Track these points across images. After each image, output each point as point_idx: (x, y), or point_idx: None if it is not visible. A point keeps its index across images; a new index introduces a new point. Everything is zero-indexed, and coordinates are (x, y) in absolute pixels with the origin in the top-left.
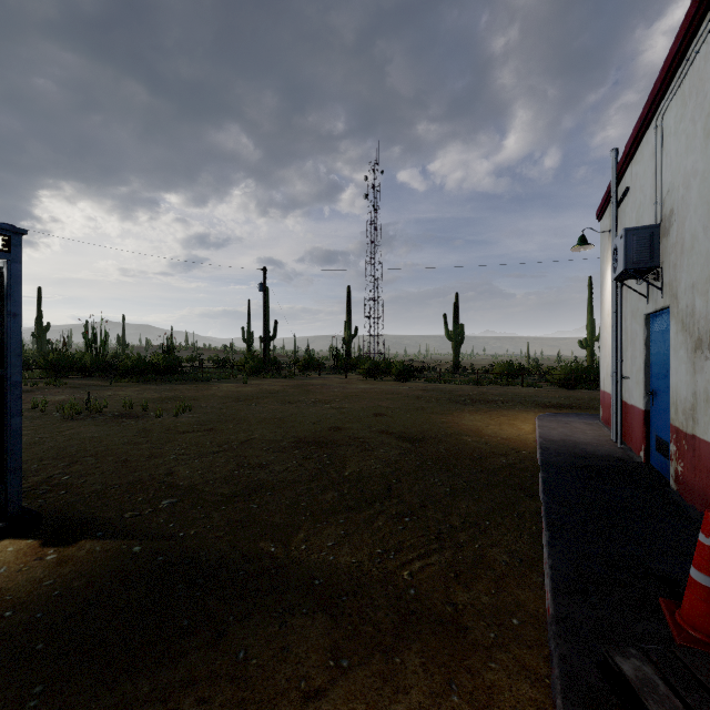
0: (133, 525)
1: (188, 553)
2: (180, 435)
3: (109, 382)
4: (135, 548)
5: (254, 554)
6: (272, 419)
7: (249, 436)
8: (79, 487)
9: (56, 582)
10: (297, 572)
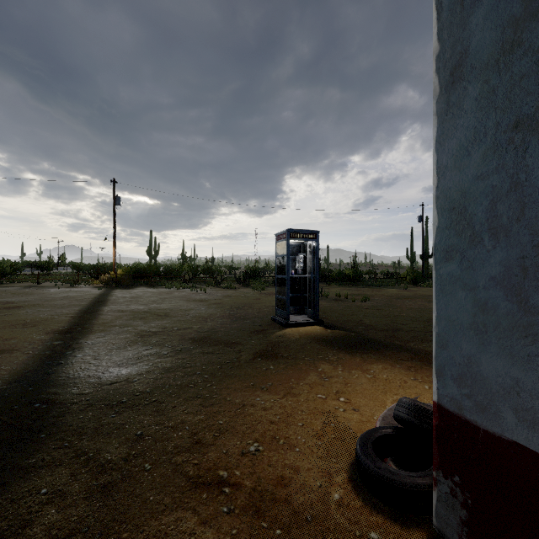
0: (350, 329)
1: (369, 338)
2: (364, 309)
3: (325, 284)
4: (352, 334)
5: (392, 343)
6: (416, 309)
7: (399, 314)
8: (329, 319)
9: (332, 335)
10: (406, 347)
